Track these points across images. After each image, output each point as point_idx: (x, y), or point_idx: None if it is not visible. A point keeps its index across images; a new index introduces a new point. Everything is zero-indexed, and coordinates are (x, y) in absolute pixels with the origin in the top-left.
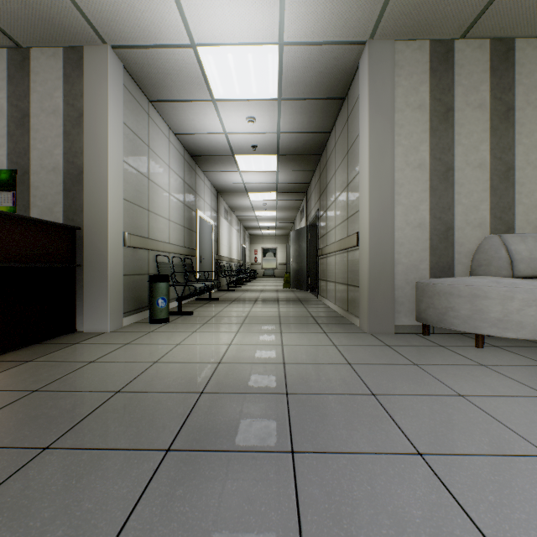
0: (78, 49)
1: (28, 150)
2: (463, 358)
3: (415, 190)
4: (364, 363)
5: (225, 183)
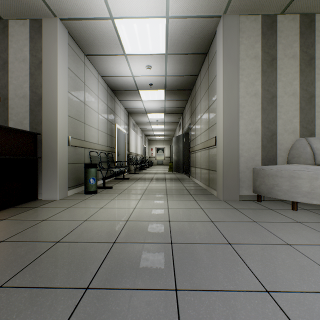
0: (39, 20)
1: (7, 84)
2: (285, 217)
3: (252, 109)
4: (222, 221)
5: (133, 107)
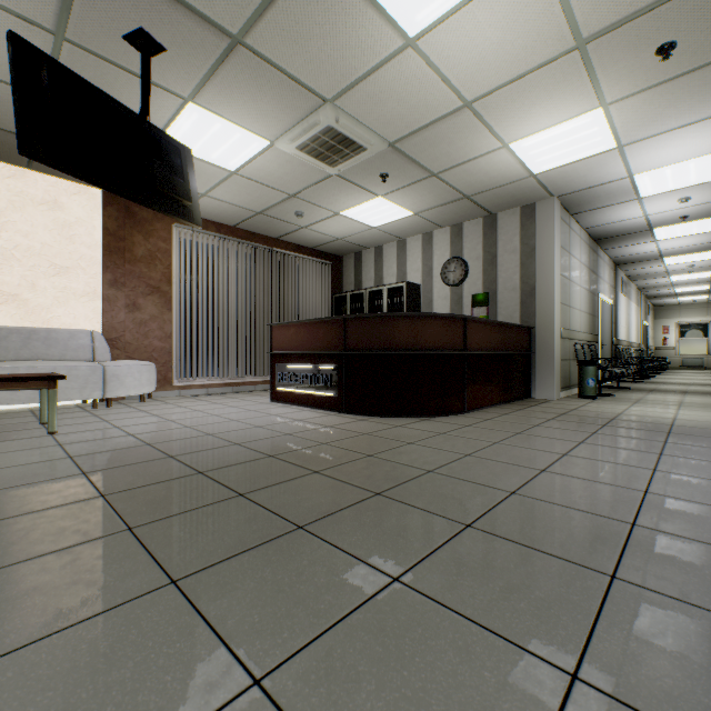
0: (530, 205)
1: (496, 279)
2: None
3: None
4: None
5: (629, 254)
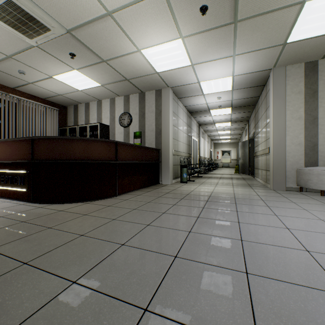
0: (159, 90)
1: (145, 125)
2: (308, 197)
3: (296, 128)
4: (264, 195)
5: (203, 121)
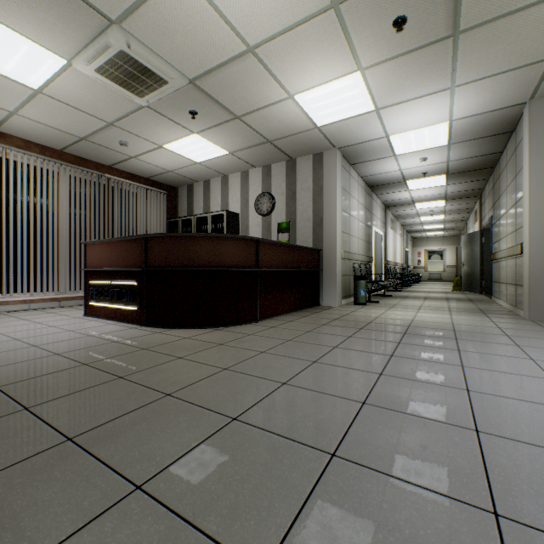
0: (320, 153)
1: (295, 211)
2: None
3: None
4: (510, 328)
5: (393, 199)
